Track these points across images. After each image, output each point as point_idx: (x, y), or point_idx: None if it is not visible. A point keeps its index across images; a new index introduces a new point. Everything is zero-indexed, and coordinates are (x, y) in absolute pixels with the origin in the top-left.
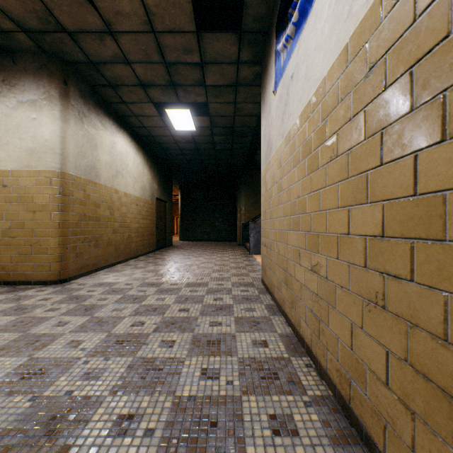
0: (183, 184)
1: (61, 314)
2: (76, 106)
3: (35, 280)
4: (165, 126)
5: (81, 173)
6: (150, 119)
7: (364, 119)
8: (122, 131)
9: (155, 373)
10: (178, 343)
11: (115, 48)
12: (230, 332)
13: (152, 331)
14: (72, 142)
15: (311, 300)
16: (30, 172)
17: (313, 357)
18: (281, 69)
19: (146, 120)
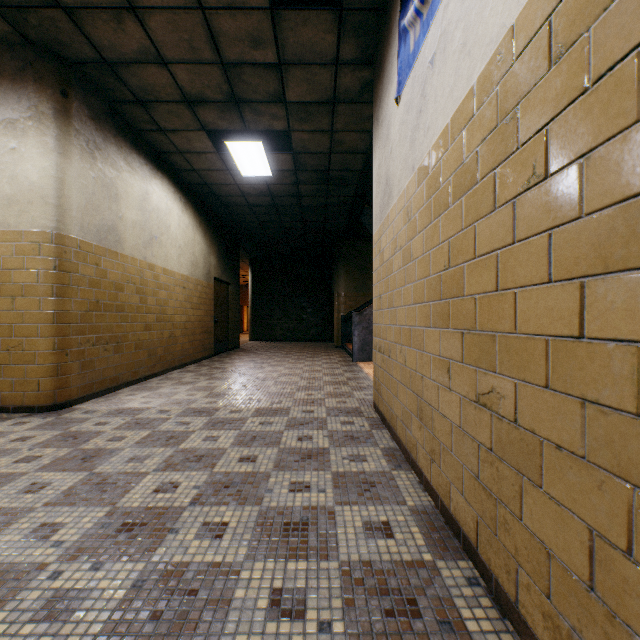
0: (256, 258)
1: (39, 468)
2: (82, 131)
3: (14, 406)
4: (227, 169)
5: (91, 237)
6: (203, 158)
7: (638, 74)
8: (159, 175)
9: (182, 601)
10: (231, 529)
11: (142, 37)
12: (325, 504)
13: (189, 503)
14: (76, 188)
15: (476, 457)
16: (6, 234)
17: (482, 566)
18: (410, 56)
19: (196, 159)
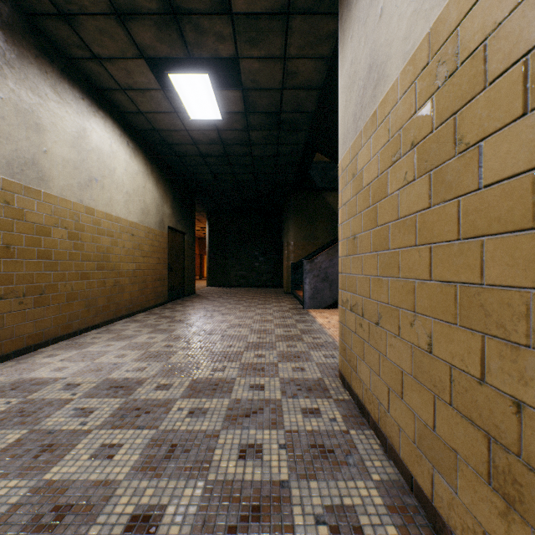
0: (212, 212)
1: None
2: None
3: None
4: (174, 111)
5: None
6: (147, 97)
7: None
8: (101, 114)
9: None
10: None
11: None
12: None
13: None
14: None
15: None
16: None
17: None
18: None
19: (141, 99)
